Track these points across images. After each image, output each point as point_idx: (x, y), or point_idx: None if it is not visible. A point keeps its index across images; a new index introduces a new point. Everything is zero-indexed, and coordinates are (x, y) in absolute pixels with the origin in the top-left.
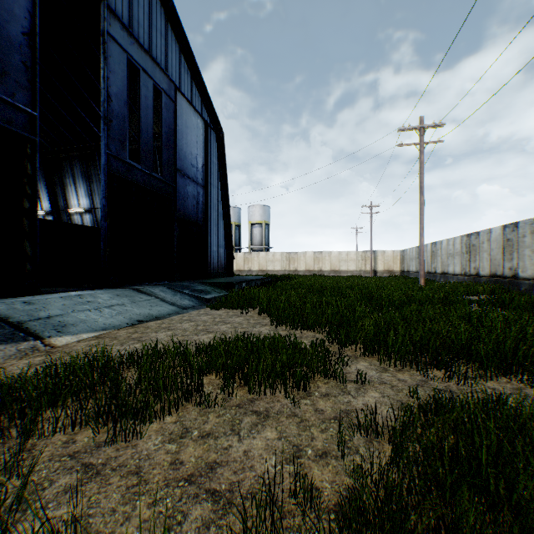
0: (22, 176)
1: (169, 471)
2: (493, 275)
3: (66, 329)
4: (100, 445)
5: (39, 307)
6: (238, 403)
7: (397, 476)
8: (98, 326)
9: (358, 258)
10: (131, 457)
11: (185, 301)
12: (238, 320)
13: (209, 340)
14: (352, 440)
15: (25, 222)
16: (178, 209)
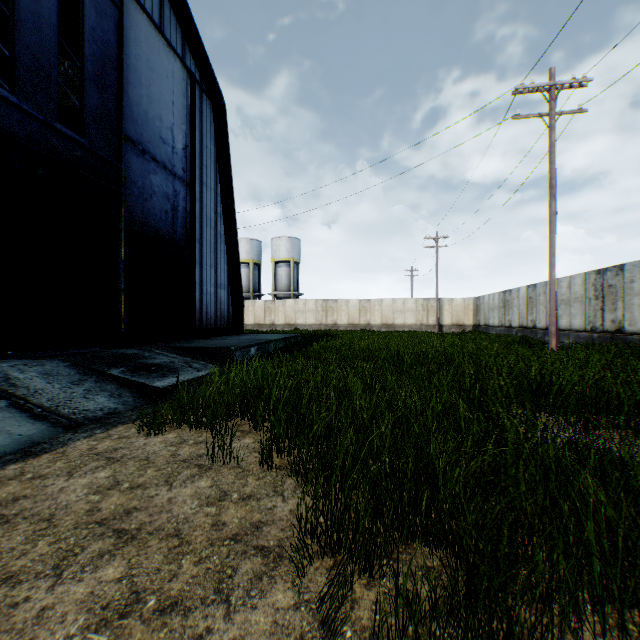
0: None
1: None
2: None
3: None
4: None
5: None
6: None
7: None
8: None
9: (418, 307)
10: None
11: (96, 399)
12: (180, 508)
13: None
14: None
15: None
16: (129, 212)
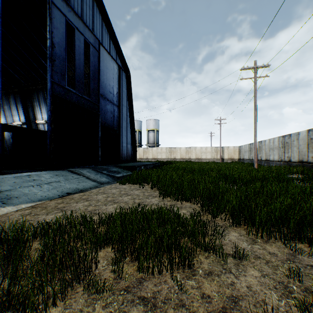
0: None
1: None
2: (301, 161)
3: (10, 201)
4: None
5: None
6: (127, 285)
7: None
8: (36, 198)
9: (212, 151)
10: None
11: (103, 178)
12: (136, 193)
13: (113, 209)
14: None
15: None
16: (100, 120)
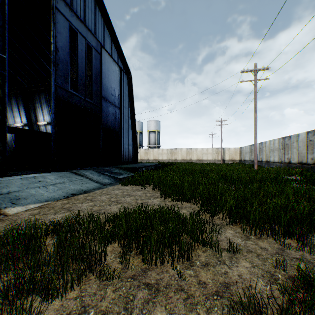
0: None
1: None
2: (300, 163)
3: (19, 202)
4: None
5: (3, 185)
6: (133, 274)
7: None
8: (43, 199)
9: (213, 152)
10: None
11: (106, 180)
12: (138, 194)
13: (117, 209)
14: None
15: None
16: (102, 122)
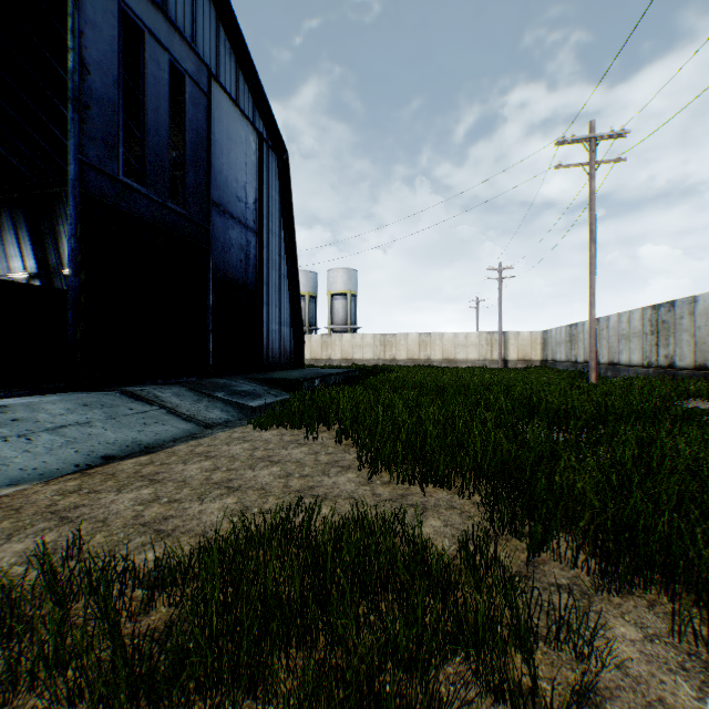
0: None
1: None
2: (700, 367)
3: None
4: None
5: None
6: None
7: None
8: (4, 476)
9: (481, 342)
10: None
11: (214, 412)
12: (296, 455)
13: (220, 516)
14: None
15: None
16: (214, 265)
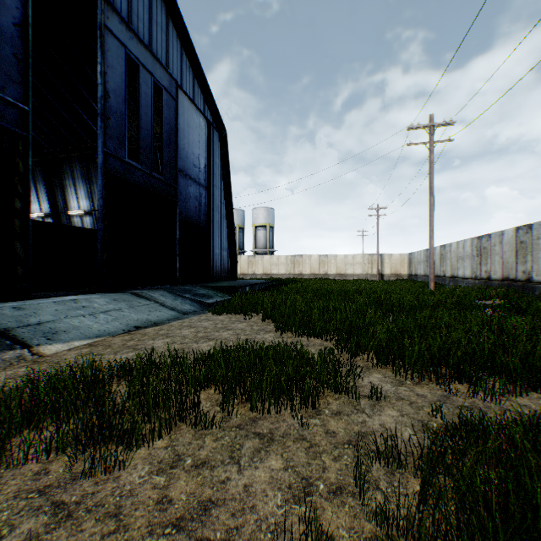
0: (14, 174)
1: (155, 512)
2: (505, 279)
3: (57, 337)
4: (76, 478)
5: (30, 313)
6: (238, 423)
7: (431, 526)
8: (92, 333)
9: (364, 261)
10: (111, 494)
11: (186, 306)
12: (240, 326)
13: (209, 348)
14: (370, 472)
15: (17, 223)
16: (179, 211)
